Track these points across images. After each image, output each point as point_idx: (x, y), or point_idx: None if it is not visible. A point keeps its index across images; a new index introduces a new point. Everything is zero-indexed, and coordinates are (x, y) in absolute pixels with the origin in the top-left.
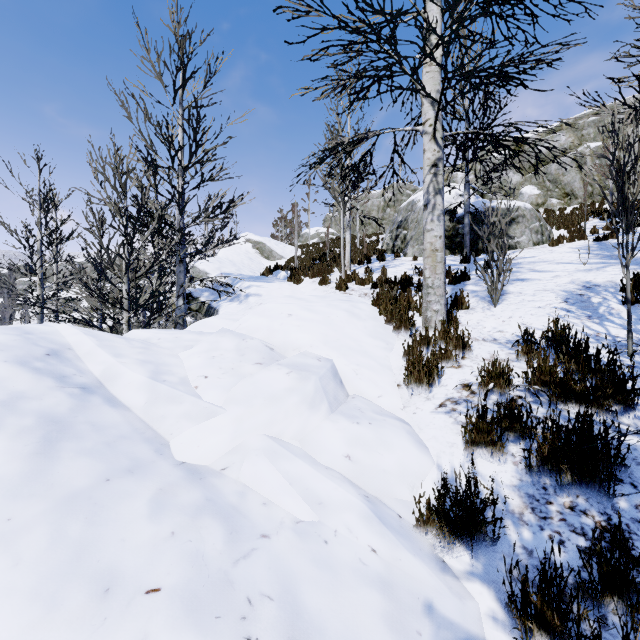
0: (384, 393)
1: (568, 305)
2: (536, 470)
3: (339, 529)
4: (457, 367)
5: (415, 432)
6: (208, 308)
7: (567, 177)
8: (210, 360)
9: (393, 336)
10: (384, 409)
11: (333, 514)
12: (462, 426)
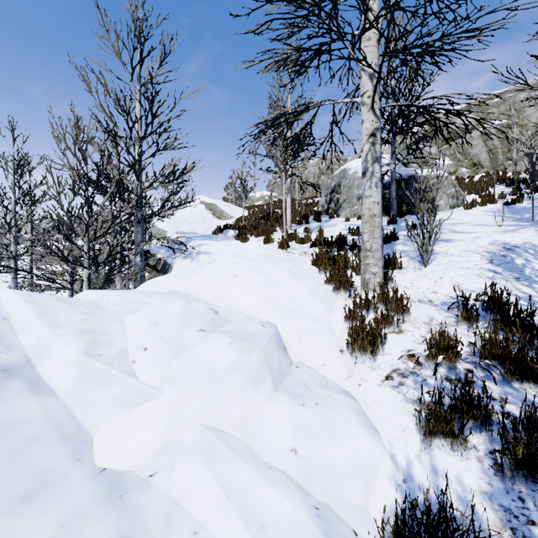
0: (328, 360)
1: (494, 266)
2: (509, 475)
3: None
4: (399, 332)
5: (362, 409)
6: (164, 264)
7: (475, 150)
8: (153, 327)
9: (333, 296)
10: (328, 379)
11: None
12: (416, 410)
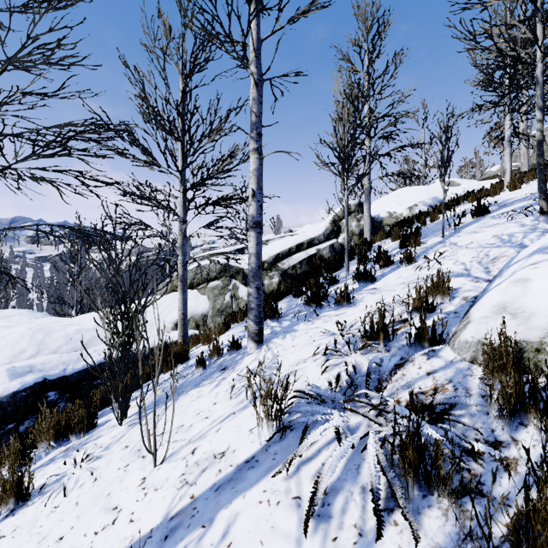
0: None
1: None
2: None
3: None
4: None
5: None
6: None
7: None
8: None
9: None
10: None
11: None
12: None
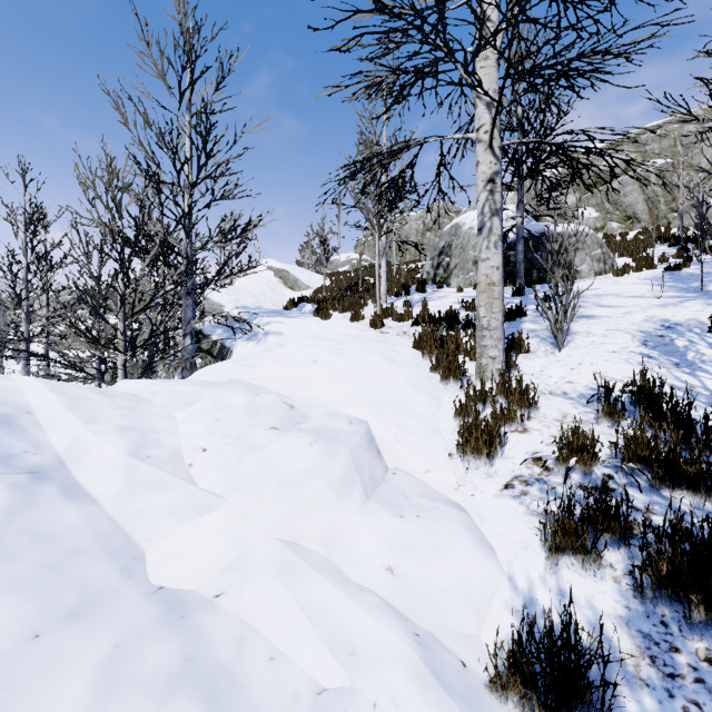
0: (433, 466)
1: (648, 349)
2: (650, 596)
3: (380, 700)
4: (523, 431)
5: (475, 524)
6: (221, 348)
7: (629, 198)
8: (212, 424)
9: (440, 388)
10: (433, 489)
11: (371, 672)
12: (540, 523)
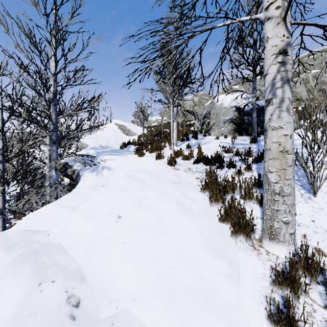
0: None
1: None
2: None
3: None
4: None
5: None
6: (77, 174)
7: (298, 89)
8: None
9: (232, 244)
10: None
11: None
12: None
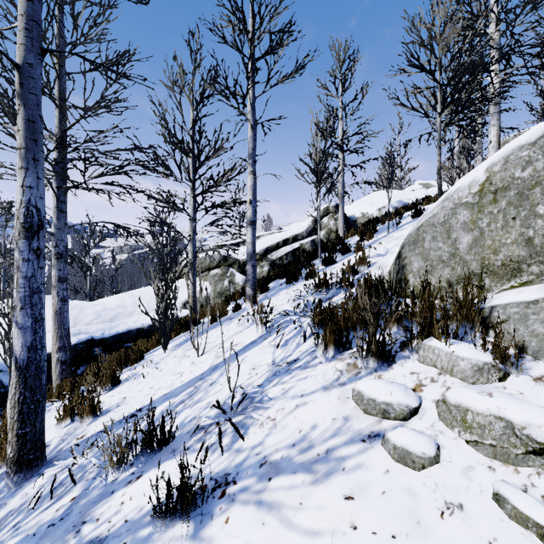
0: None
1: None
2: None
3: None
4: None
5: None
6: None
7: None
8: None
9: None
10: None
11: None
12: None
